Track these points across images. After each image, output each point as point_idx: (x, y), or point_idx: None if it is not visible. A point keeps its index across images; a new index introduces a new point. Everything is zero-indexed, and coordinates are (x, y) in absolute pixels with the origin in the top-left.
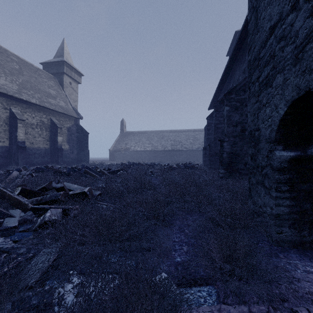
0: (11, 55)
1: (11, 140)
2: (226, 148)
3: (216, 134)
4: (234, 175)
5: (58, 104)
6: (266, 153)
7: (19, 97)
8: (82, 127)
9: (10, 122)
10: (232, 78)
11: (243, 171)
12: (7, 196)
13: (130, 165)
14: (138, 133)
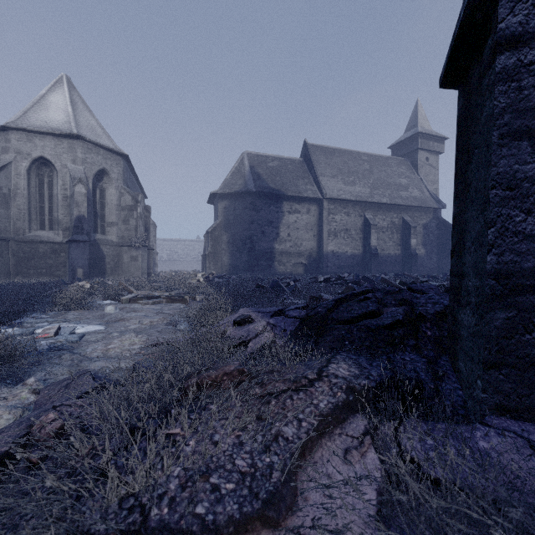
0: (362, 156)
1: (365, 247)
2: None
3: None
4: None
5: (411, 196)
6: None
7: (371, 201)
8: (445, 220)
9: (363, 229)
10: None
11: None
12: (392, 284)
13: None
14: None
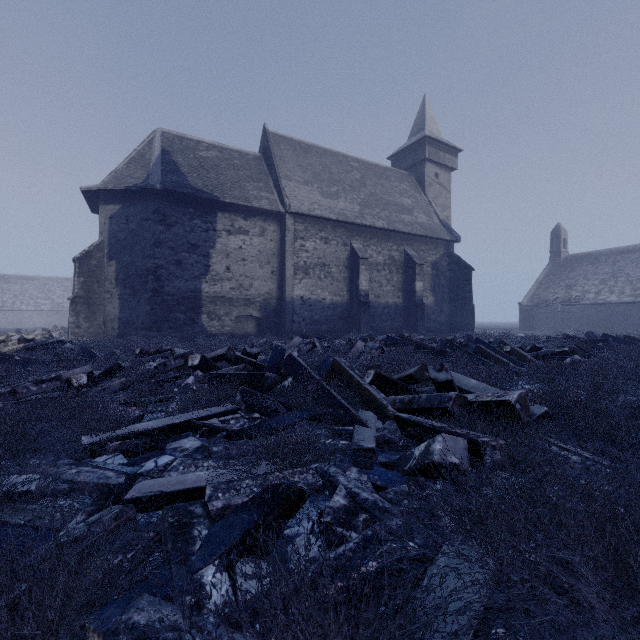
0: (351, 162)
1: (352, 292)
2: None
3: None
4: None
5: (416, 222)
6: None
7: (361, 223)
8: (459, 258)
9: (350, 265)
10: None
11: None
12: (354, 383)
13: (596, 342)
14: (608, 254)
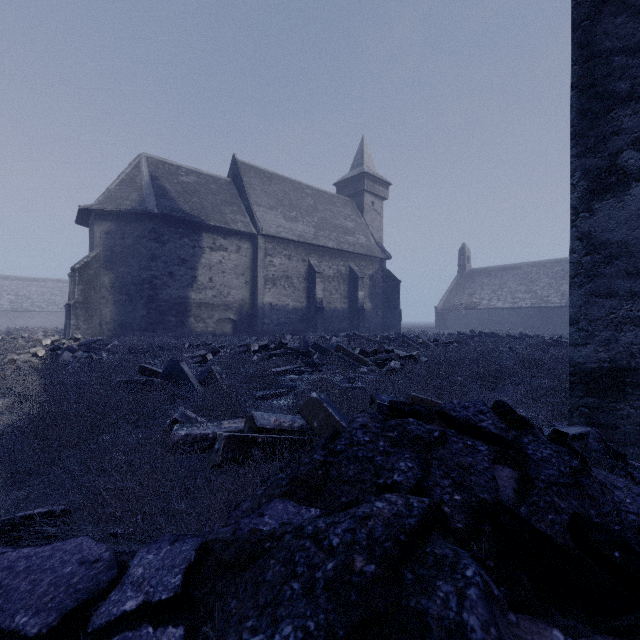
0: (305, 189)
1: (310, 299)
2: None
3: None
4: None
5: (358, 242)
6: None
7: (316, 244)
8: (390, 272)
9: (308, 277)
10: None
11: None
12: (351, 354)
13: (475, 336)
14: (498, 270)
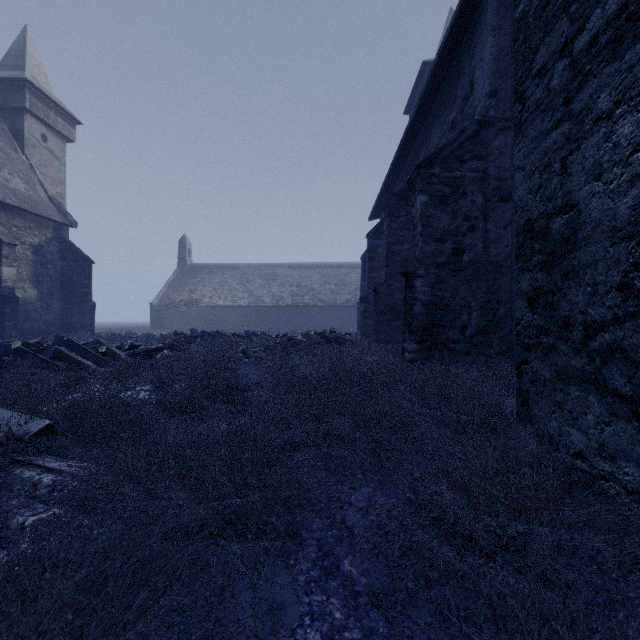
0: None
1: None
2: (421, 293)
3: (391, 267)
4: (440, 355)
5: (7, 186)
6: (615, 276)
7: None
8: (75, 246)
9: None
10: (423, 146)
11: (458, 345)
12: None
13: (196, 337)
14: (219, 268)
